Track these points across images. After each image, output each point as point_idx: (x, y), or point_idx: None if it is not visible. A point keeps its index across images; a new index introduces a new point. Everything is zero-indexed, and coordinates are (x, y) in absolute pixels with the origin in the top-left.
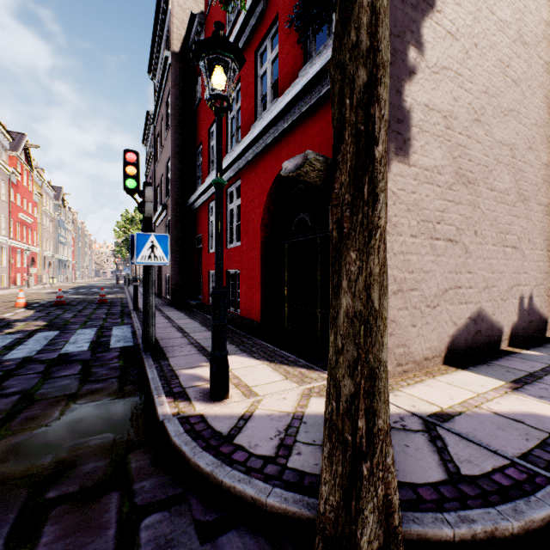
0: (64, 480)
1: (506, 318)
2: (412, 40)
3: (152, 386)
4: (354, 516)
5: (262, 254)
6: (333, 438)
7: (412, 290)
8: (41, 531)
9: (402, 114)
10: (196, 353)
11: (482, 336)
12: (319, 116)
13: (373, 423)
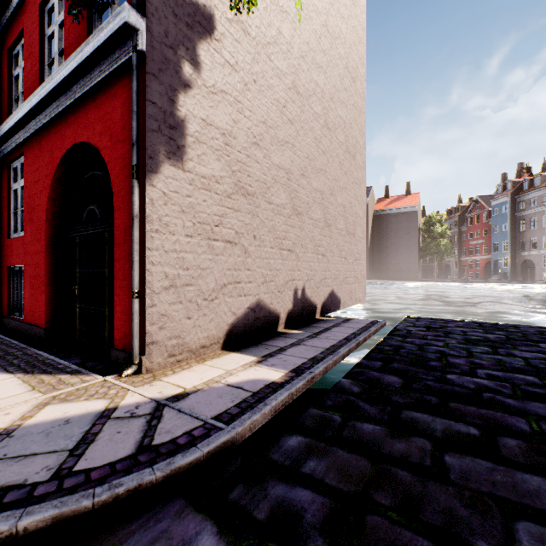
0: None
1: (283, 306)
2: (187, 56)
3: None
4: None
5: (49, 248)
6: None
7: (188, 285)
8: None
9: (176, 122)
10: None
11: (261, 322)
12: (100, 102)
13: None
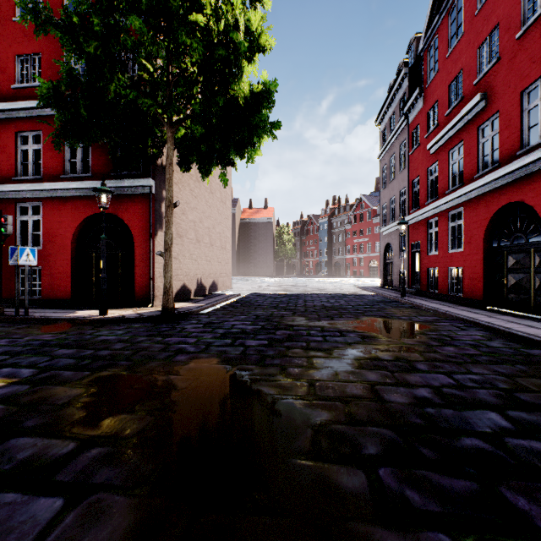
0: (86, 328)
1: (193, 287)
2: (164, 188)
3: (67, 318)
4: (169, 303)
5: (72, 258)
6: (166, 294)
7: None
8: (100, 329)
9: (162, 214)
10: (54, 313)
11: (185, 293)
12: (125, 200)
13: (172, 291)
